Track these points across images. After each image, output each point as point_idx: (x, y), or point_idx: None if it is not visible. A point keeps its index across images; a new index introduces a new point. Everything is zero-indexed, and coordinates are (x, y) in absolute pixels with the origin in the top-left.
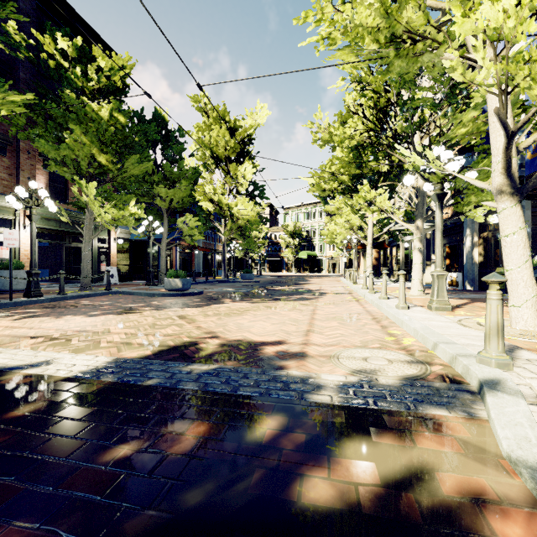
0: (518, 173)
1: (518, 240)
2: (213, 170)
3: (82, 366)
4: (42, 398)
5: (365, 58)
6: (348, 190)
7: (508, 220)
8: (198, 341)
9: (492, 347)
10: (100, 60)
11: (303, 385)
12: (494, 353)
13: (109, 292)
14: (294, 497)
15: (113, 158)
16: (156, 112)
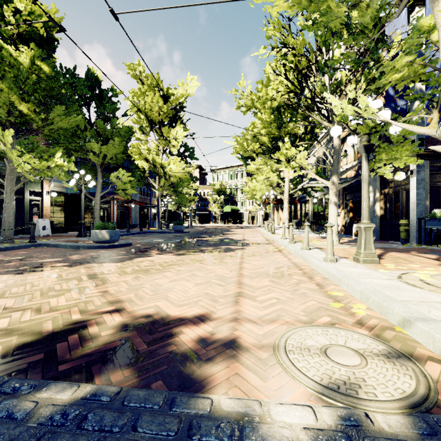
0: (419, 135)
1: None
2: (148, 133)
3: None
4: None
5: (294, 1)
6: (268, 150)
7: None
8: (90, 321)
9: None
10: (17, 2)
11: None
12: None
13: (32, 244)
14: None
15: (36, 107)
16: (89, 72)
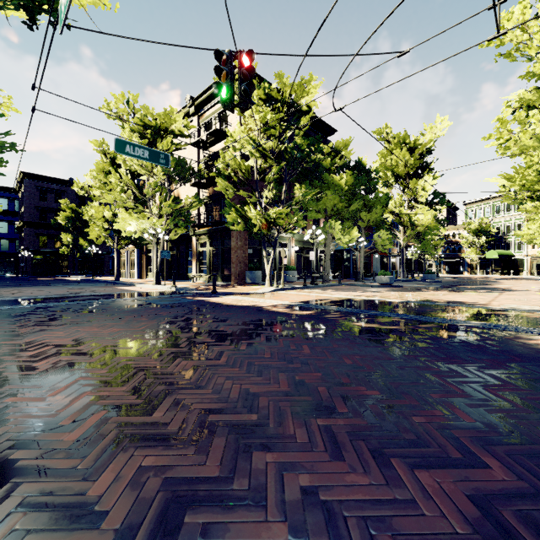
0: None
1: None
2: (392, 185)
3: (397, 301)
4: (400, 303)
5: None
6: None
7: None
8: (432, 300)
9: None
10: (342, 152)
11: (486, 307)
12: None
13: (342, 284)
14: (483, 312)
15: (345, 204)
16: (358, 161)
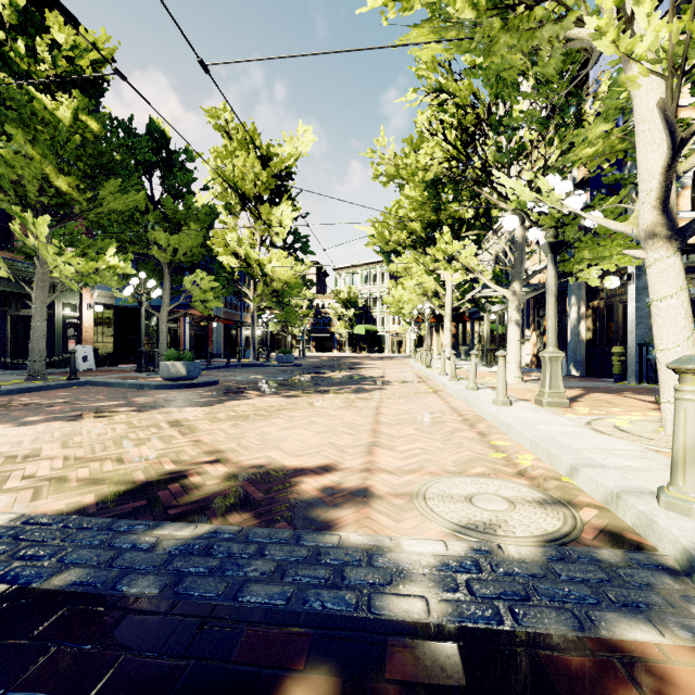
0: None
1: (677, 306)
2: (238, 213)
3: None
4: None
5: (451, 43)
6: (421, 242)
7: (664, 276)
8: (189, 471)
9: (690, 483)
10: (55, 32)
11: (369, 570)
12: (694, 493)
13: (73, 383)
14: None
15: (80, 182)
16: (152, 124)
